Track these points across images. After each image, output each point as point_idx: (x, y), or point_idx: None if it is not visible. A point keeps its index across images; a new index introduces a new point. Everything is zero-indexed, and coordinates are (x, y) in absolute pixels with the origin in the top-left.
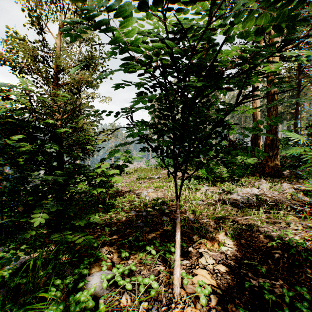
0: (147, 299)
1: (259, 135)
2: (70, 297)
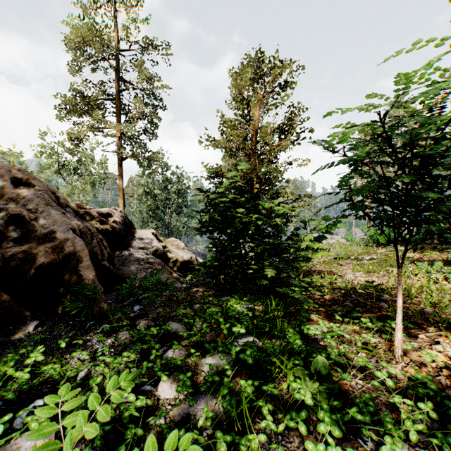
0: (365, 353)
1: None
2: (302, 326)
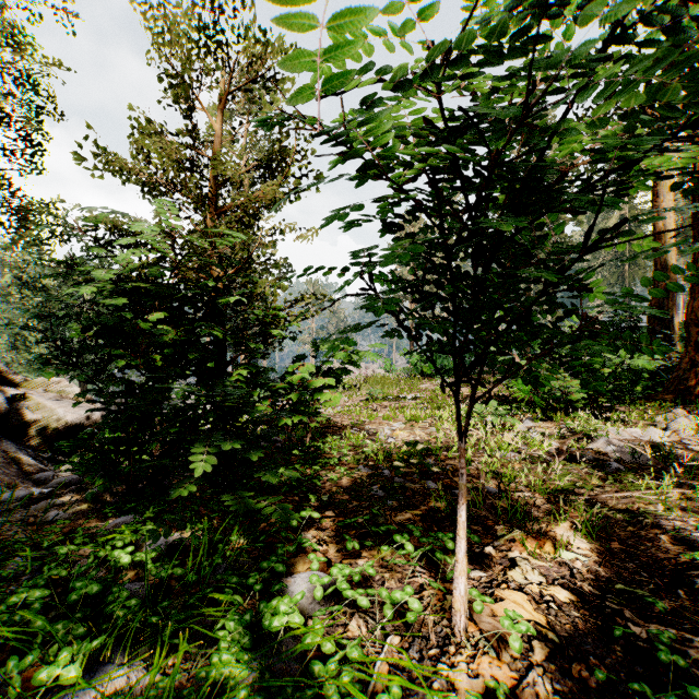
0: (400, 632)
1: (670, 297)
2: (262, 604)
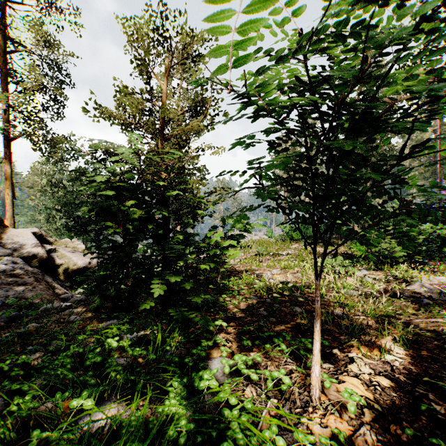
0: (277, 397)
1: None
2: (193, 373)
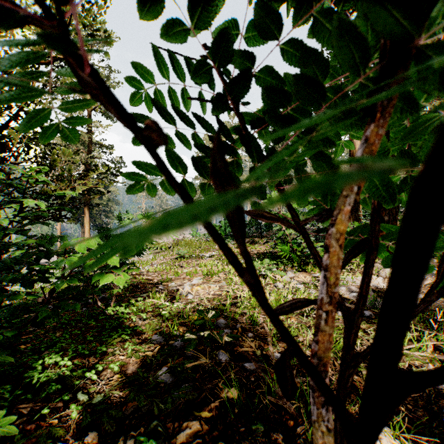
0: None
1: None
2: None
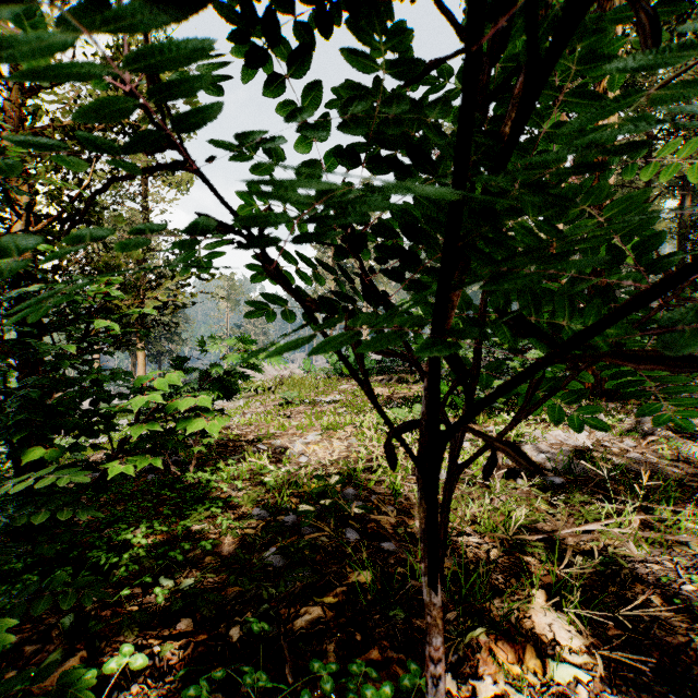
0: None
1: None
2: None
